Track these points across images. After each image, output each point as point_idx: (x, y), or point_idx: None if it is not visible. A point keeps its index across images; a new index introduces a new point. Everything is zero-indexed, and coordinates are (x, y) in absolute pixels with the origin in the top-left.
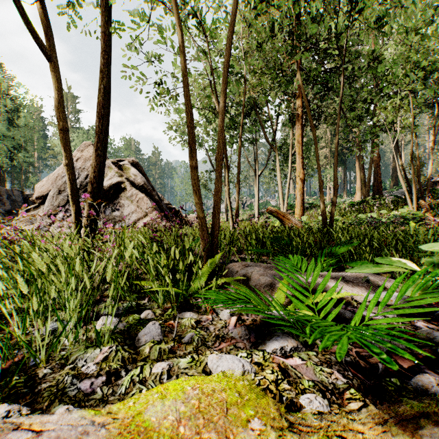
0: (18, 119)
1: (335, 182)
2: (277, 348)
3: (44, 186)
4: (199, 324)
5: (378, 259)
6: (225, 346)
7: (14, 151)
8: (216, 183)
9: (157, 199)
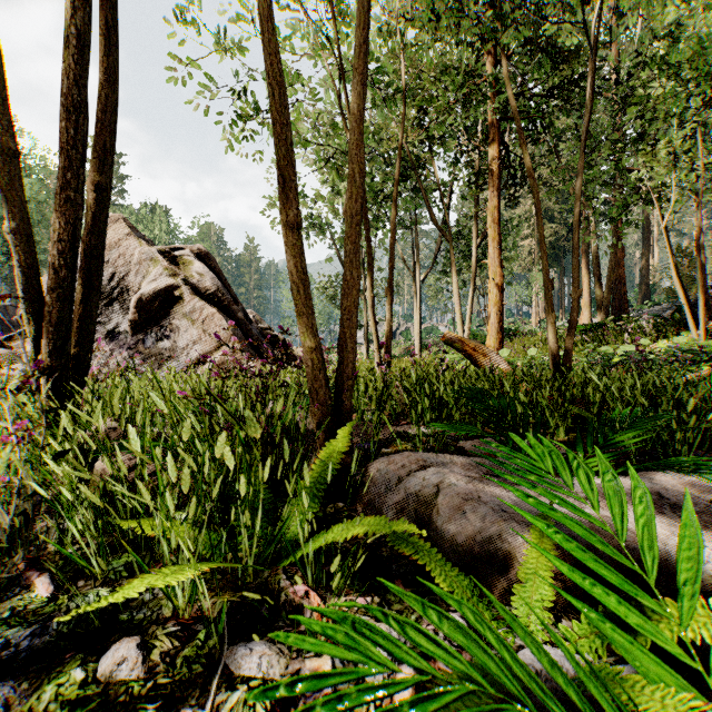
0: None
1: (574, 283)
2: None
3: None
4: None
5: None
6: None
7: None
8: (348, 268)
9: (241, 319)
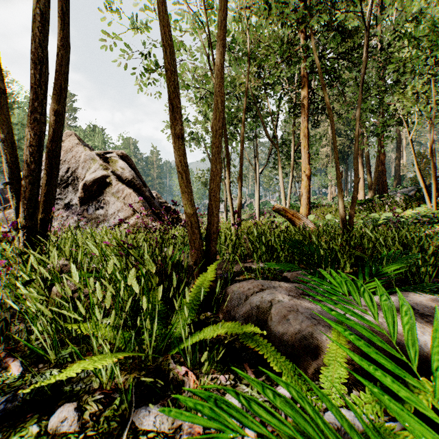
0: (12, 116)
1: (355, 174)
2: None
3: None
4: None
5: None
6: None
7: None
8: (214, 163)
9: (148, 196)
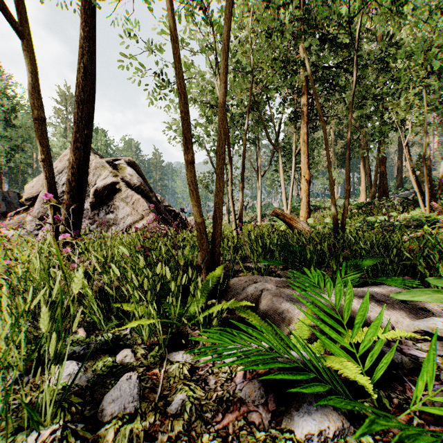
0: (15, 119)
1: (347, 182)
2: (313, 433)
3: (35, 187)
4: (195, 374)
5: (433, 280)
6: (231, 421)
7: (11, 152)
8: (218, 181)
9: (154, 201)
